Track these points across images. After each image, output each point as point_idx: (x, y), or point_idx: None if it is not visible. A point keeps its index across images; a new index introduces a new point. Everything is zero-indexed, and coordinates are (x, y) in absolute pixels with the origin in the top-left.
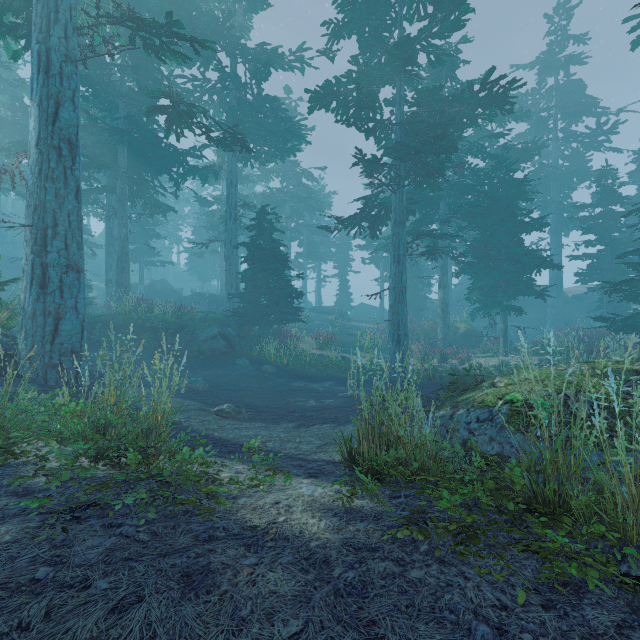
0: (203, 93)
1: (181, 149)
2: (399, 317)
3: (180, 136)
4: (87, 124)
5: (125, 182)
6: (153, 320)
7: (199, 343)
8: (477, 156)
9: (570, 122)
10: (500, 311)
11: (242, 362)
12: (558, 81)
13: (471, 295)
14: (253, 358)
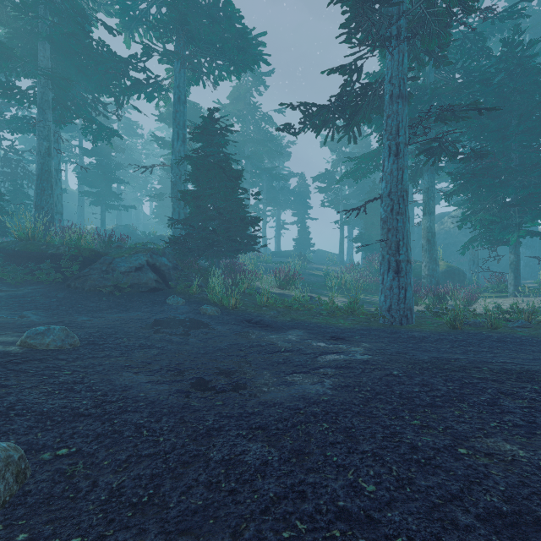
0: (150, 4)
1: (119, 56)
2: (399, 235)
3: (114, 34)
4: None
5: (46, 86)
6: (60, 245)
7: (117, 275)
8: (470, 55)
9: None
10: (526, 234)
11: (174, 301)
12: (532, 8)
13: (475, 217)
14: (192, 296)
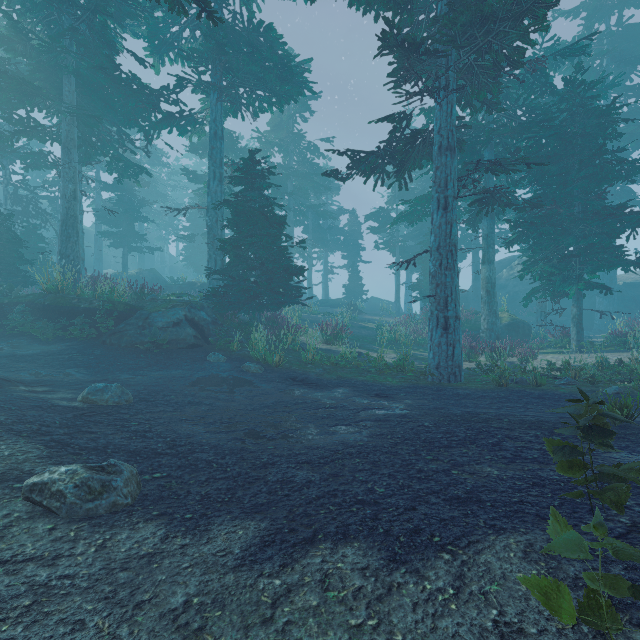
0: (183, 27)
1: (150, 88)
2: (447, 290)
3: (145, 66)
4: (14, 39)
5: (72, 123)
6: (93, 299)
7: (155, 331)
8: (533, 91)
9: (624, 77)
10: (584, 287)
11: (215, 358)
12: (610, 28)
13: (534, 268)
14: (233, 353)
